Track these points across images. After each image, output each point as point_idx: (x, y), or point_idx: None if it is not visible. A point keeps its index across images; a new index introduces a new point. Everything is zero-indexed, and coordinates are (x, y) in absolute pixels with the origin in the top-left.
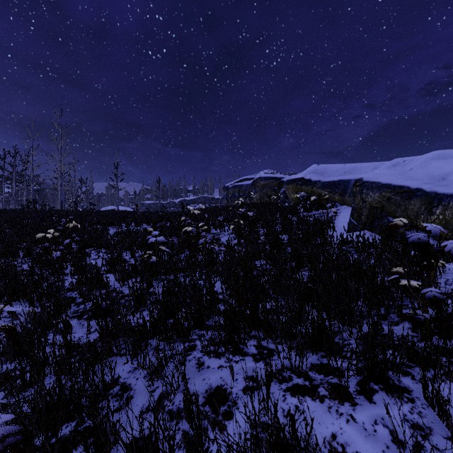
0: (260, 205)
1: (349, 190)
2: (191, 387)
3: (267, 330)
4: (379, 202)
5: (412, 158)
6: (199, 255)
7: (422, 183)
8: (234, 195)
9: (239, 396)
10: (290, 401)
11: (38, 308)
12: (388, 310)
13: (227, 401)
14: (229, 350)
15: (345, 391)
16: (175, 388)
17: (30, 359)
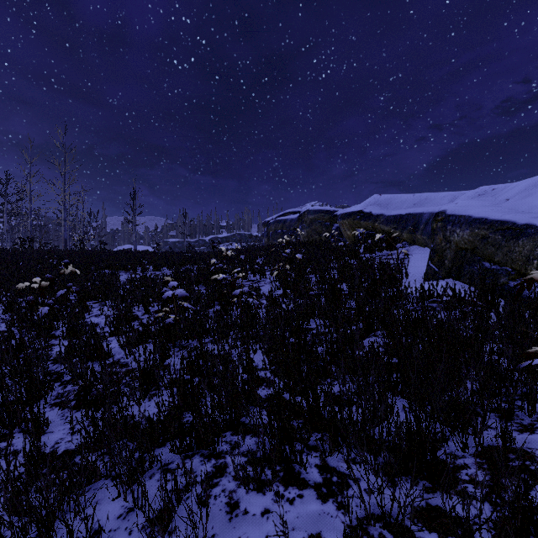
0: (309, 244)
1: (421, 225)
2: None
3: (334, 438)
4: (469, 241)
5: (504, 185)
6: (233, 311)
7: (533, 217)
8: (276, 231)
9: None
10: None
11: None
12: (513, 405)
13: None
14: (278, 476)
15: None
16: None
17: None
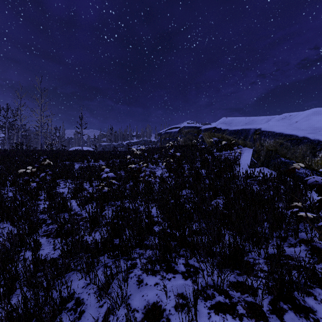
0: (184, 146)
1: (249, 136)
2: (132, 303)
3: (192, 250)
4: (273, 146)
5: (296, 113)
6: (140, 185)
7: (307, 133)
8: (166, 139)
9: (172, 312)
10: (214, 319)
11: (15, 230)
12: (287, 234)
13: (162, 318)
14: (163, 268)
15: (260, 310)
16: (119, 304)
17: (3, 277)
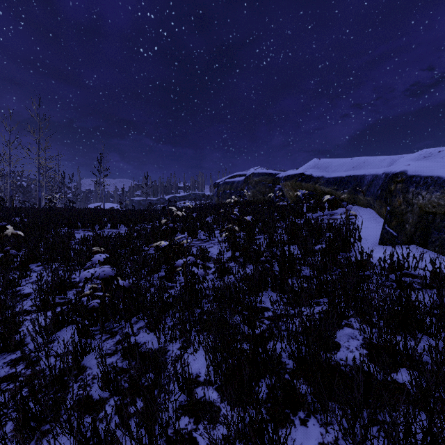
0: (254, 203)
1: (364, 187)
2: None
3: None
4: (439, 205)
5: None
6: (179, 276)
7: None
8: (225, 191)
9: None
10: None
11: None
12: None
13: None
14: None
15: None
16: None
17: None
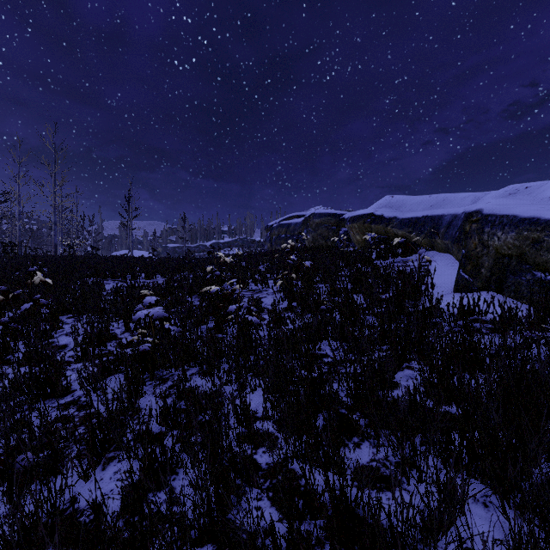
0: (314, 250)
1: (442, 229)
2: None
3: None
4: (514, 246)
5: (539, 183)
6: (229, 328)
7: None
8: (280, 236)
9: None
10: None
11: None
12: None
13: None
14: None
15: None
16: None
17: None
